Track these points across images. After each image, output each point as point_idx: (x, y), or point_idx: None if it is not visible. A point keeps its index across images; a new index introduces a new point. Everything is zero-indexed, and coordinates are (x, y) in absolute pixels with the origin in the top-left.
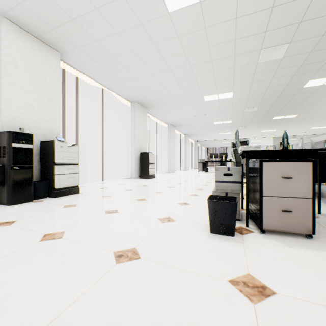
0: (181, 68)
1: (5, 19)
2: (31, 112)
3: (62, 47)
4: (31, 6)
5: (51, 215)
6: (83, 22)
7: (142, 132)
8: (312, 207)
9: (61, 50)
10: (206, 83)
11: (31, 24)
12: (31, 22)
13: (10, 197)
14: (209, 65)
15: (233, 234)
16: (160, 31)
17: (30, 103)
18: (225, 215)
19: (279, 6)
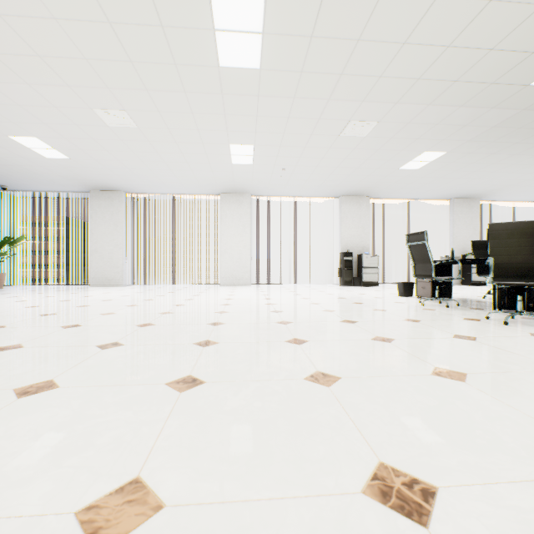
0: (467, 175)
1: (342, 197)
2: (353, 239)
3: (369, 194)
4: (351, 191)
5: (354, 289)
6: (374, 186)
7: (469, 229)
8: (431, 286)
9: (369, 195)
10: (523, 169)
11: (352, 194)
12: (352, 193)
13: (343, 283)
14: (496, 165)
15: (403, 296)
16: (420, 174)
17: (352, 234)
18: (400, 288)
19: (498, 139)
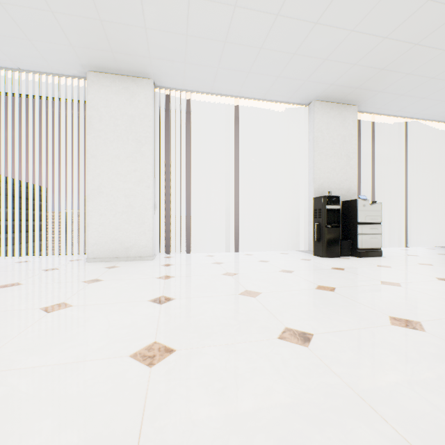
0: None
1: (316, 102)
2: (333, 175)
3: (361, 99)
4: (341, 81)
5: (370, 270)
6: (393, 65)
7: None
8: None
9: (359, 102)
10: None
11: (336, 94)
12: (336, 93)
13: (325, 251)
14: None
15: None
16: None
17: (332, 167)
18: None
19: None
